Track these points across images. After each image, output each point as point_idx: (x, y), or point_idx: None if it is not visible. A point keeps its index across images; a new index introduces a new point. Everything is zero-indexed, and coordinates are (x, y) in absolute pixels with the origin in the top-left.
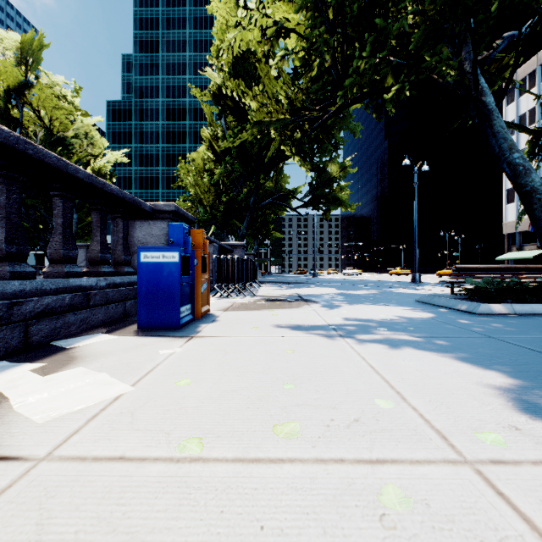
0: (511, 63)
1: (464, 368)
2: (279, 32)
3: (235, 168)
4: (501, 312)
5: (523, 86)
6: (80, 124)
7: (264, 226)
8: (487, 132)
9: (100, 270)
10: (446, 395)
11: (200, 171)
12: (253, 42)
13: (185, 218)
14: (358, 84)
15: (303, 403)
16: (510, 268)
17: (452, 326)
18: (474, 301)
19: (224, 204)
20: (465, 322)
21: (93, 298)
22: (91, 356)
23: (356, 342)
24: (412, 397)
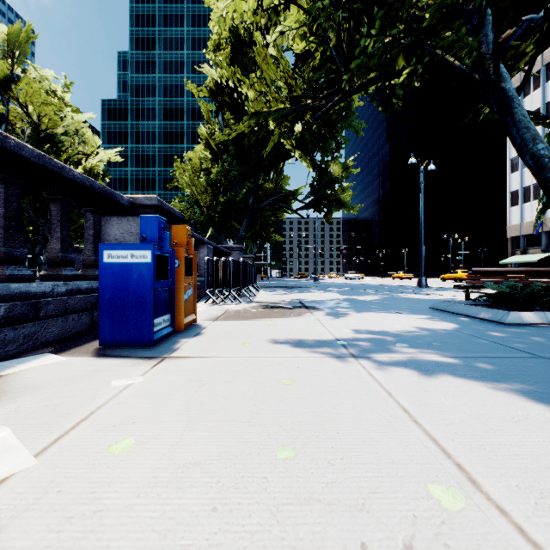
0: (527, 51)
1: (536, 412)
2: (278, 4)
3: (234, 167)
4: (534, 322)
5: (528, 87)
6: (71, 120)
7: (264, 229)
8: (507, 121)
9: (60, 273)
10: (539, 473)
11: (196, 171)
12: (248, 15)
13: (170, 214)
14: (366, 66)
15: (309, 496)
16: (531, 272)
17: (485, 340)
18: (497, 308)
19: (222, 205)
20: (497, 334)
21: (44, 308)
22: (11, 392)
23: (374, 365)
24: (485, 478)
